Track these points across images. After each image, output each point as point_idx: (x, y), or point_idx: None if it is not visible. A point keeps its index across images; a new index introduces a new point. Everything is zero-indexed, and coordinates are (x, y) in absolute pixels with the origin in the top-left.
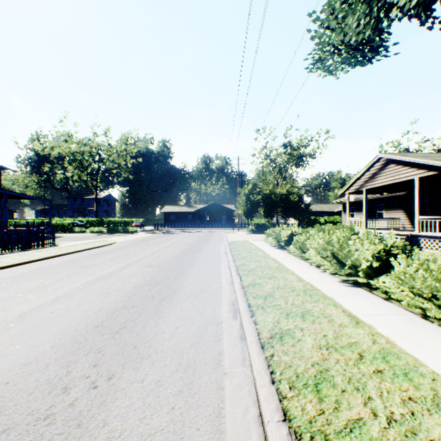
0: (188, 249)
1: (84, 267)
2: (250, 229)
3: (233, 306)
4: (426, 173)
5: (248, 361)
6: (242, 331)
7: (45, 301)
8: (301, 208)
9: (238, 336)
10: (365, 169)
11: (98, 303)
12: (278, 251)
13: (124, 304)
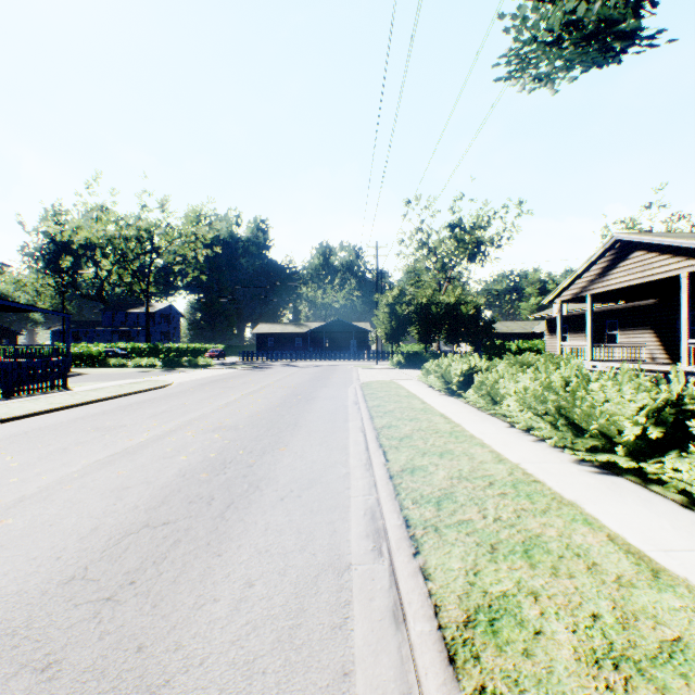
0: (292, 395)
1: (100, 430)
2: (396, 362)
3: (372, 522)
4: None
5: None
6: (396, 593)
7: None
8: (479, 327)
9: (386, 611)
10: (591, 260)
11: (95, 514)
12: (447, 399)
13: (149, 516)
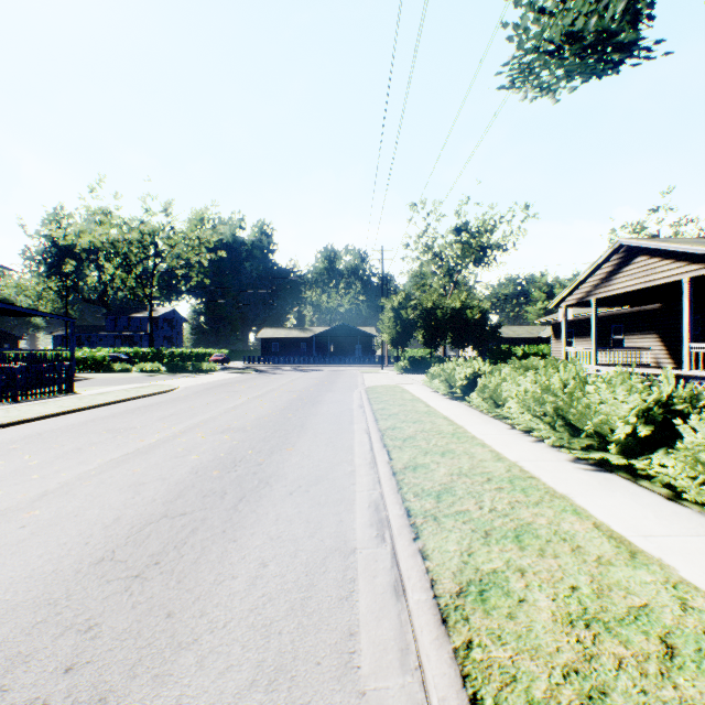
0: (297, 399)
1: (111, 431)
2: (401, 367)
3: (376, 514)
4: (704, 271)
5: (413, 655)
6: (397, 571)
7: (16, 502)
8: (485, 331)
9: (388, 586)
10: (595, 265)
11: (116, 506)
12: (451, 403)
13: (166, 508)
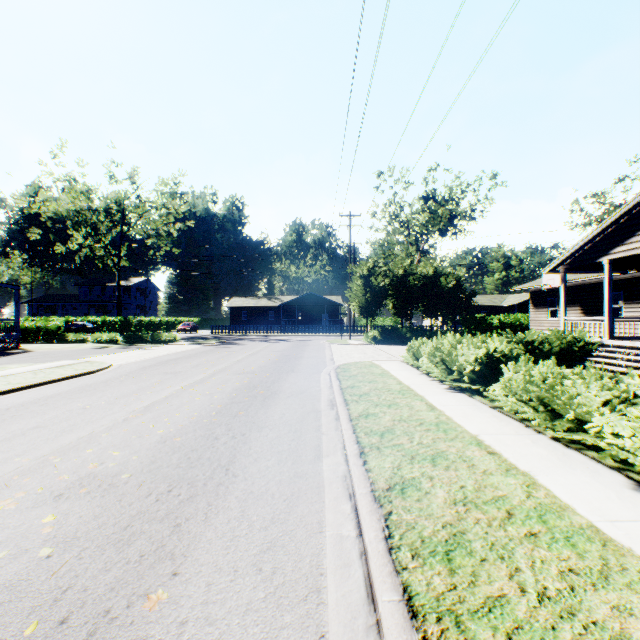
0: (246, 388)
1: None
2: (371, 337)
3: None
4: None
5: None
6: None
7: None
8: (459, 300)
9: None
10: (614, 217)
11: None
12: (460, 398)
13: None
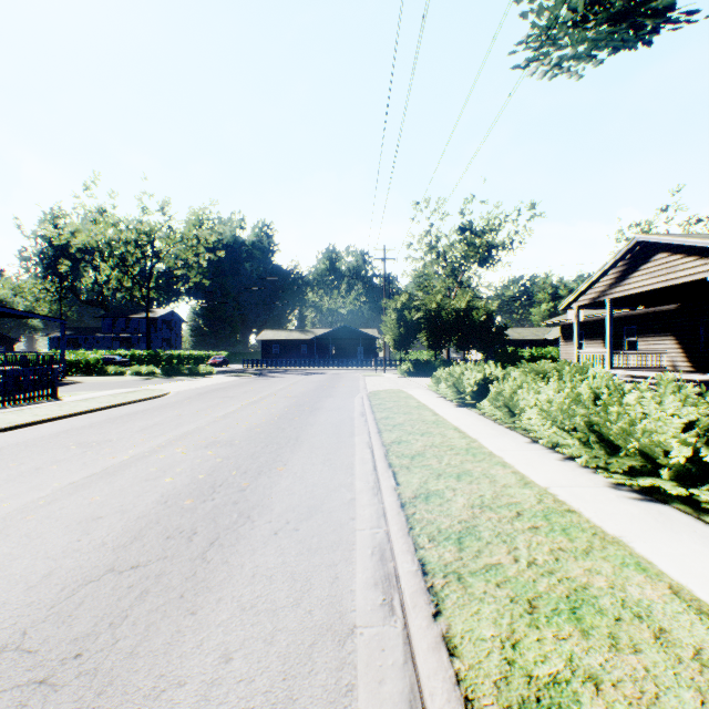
0: (295, 405)
1: (82, 445)
2: (404, 370)
3: (382, 565)
4: None
5: None
6: (413, 672)
7: None
8: (491, 333)
9: (401, 701)
10: (611, 262)
11: (53, 554)
12: (461, 410)
13: (116, 556)
